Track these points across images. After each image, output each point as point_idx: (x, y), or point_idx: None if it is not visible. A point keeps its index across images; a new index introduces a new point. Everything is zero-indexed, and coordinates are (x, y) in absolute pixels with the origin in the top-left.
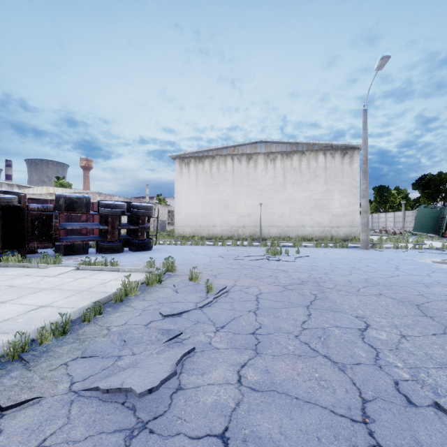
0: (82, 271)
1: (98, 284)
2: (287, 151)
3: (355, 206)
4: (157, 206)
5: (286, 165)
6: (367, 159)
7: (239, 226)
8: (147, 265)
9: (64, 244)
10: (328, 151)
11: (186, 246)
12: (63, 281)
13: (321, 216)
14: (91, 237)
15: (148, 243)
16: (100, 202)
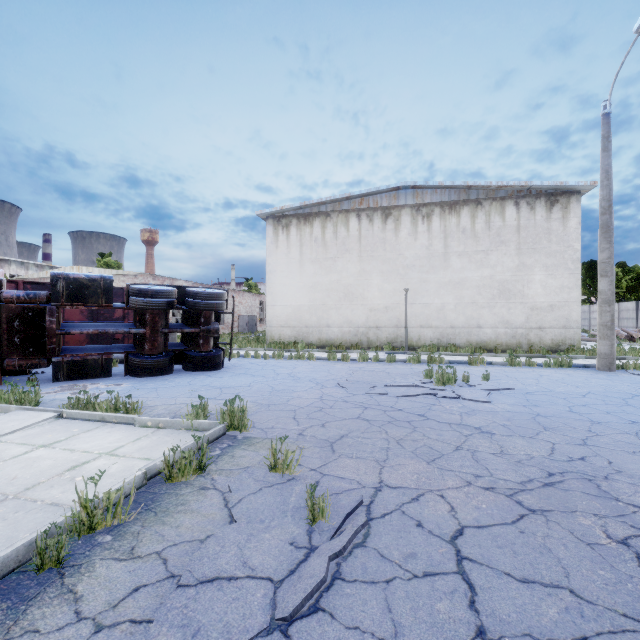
0: (66, 422)
1: (62, 470)
2: (451, 202)
3: (573, 292)
4: (243, 295)
5: (449, 225)
6: (610, 205)
7: (370, 327)
8: (189, 415)
9: (68, 359)
10: (523, 198)
11: (282, 360)
12: None
13: (511, 310)
14: (118, 346)
15: (215, 357)
16: (130, 286)
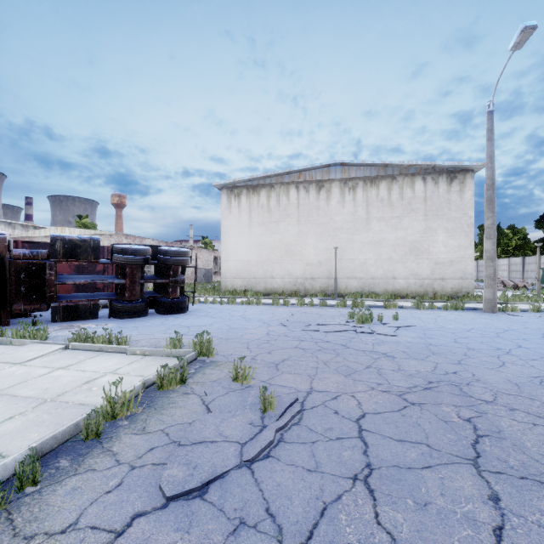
0: (72, 352)
1: (81, 384)
2: (371, 177)
3: (468, 250)
4: (201, 251)
5: (370, 196)
6: (493, 183)
7: (307, 278)
8: (168, 345)
9: (63, 305)
10: (429, 175)
11: (235, 305)
12: (27, 375)
13: (419, 265)
14: (103, 294)
15: (182, 303)
16: (113, 246)
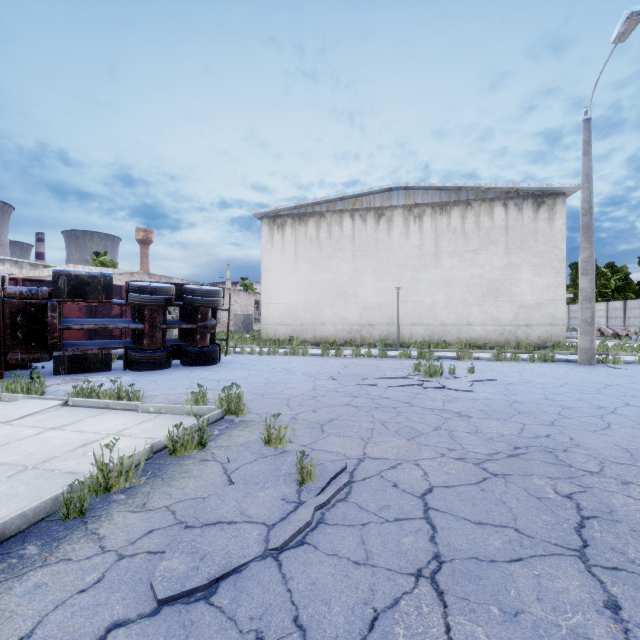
0: (72, 409)
1: (74, 447)
2: (441, 203)
3: (559, 291)
4: (239, 294)
5: (440, 225)
6: (591, 206)
7: (364, 324)
8: (189, 401)
9: (69, 354)
10: (511, 200)
11: (277, 356)
12: (11, 437)
13: (499, 308)
14: (117, 342)
15: (212, 352)
16: (129, 283)
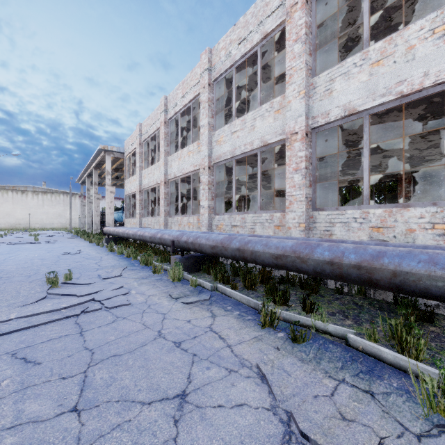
0: None
1: None
2: (45, 192)
3: (77, 216)
4: None
5: (44, 198)
6: (71, 203)
7: (17, 224)
8: None
9: None
10: (65, 193)
11: None
12: None
13: (62, 220)
14: None
15: None
16: None
